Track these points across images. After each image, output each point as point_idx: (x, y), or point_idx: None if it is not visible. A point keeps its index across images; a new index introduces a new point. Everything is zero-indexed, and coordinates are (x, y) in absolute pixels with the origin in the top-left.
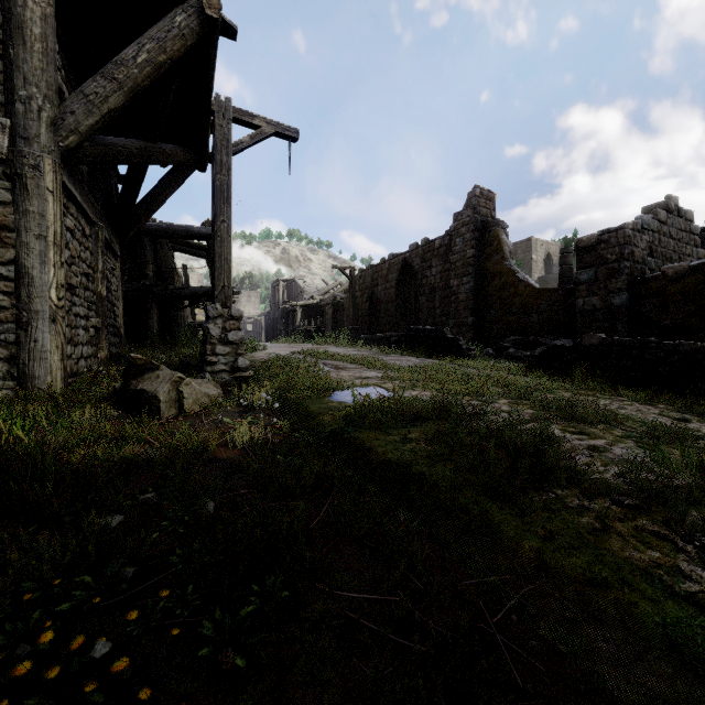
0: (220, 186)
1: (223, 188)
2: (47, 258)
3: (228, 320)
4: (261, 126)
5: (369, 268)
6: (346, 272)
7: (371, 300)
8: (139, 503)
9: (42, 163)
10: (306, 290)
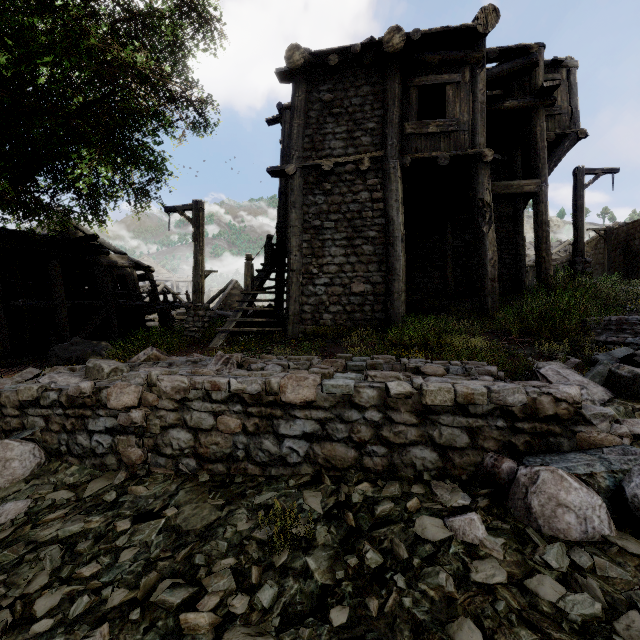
0: (579, 206)
1: (580, 207)
2: (524, 246)
3: (584, 264)
4: (598, 173)
5: (623, 225)
6: (600, 233)
7: (626, 253)
8: (633, 294)
9: (522, 215)
10: (528, 253)
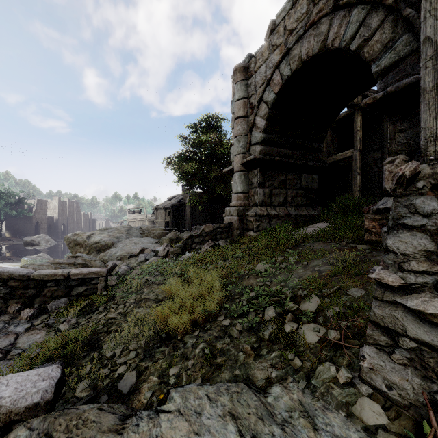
0: None
1: None
2: None
3: None
4: None
5: None
6: None
7: None
8: None
9: (385, 157)
10: None
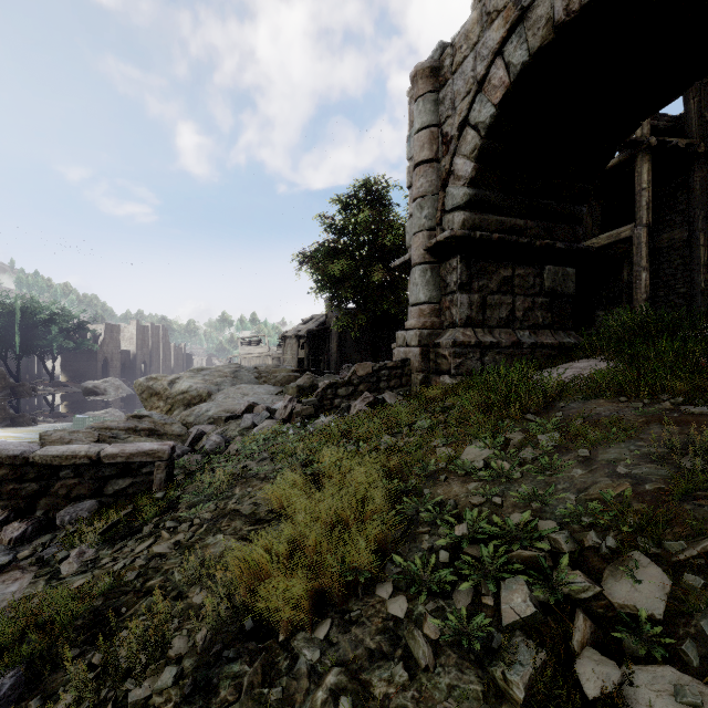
0: None
1: None
2: (700, 271)
3: None
4: None
5: None
6: None
7: None
8: None
9: (698, 236)
10: None
